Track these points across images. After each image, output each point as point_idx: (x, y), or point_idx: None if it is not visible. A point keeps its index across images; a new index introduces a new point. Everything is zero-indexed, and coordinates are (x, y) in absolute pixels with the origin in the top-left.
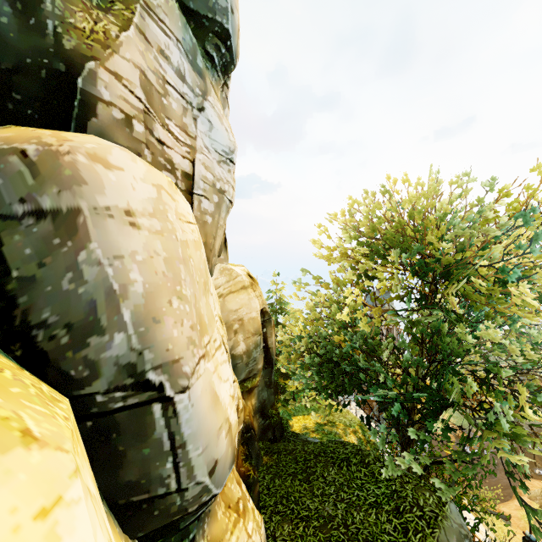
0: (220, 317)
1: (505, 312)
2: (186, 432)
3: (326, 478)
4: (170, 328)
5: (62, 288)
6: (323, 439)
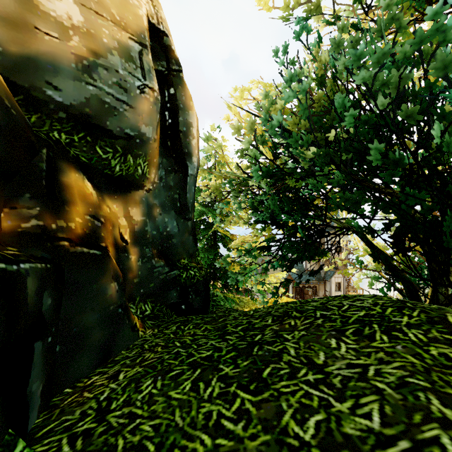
0: None
1: None
2: None
3: (325, 370)
4: None
5: None
6: None
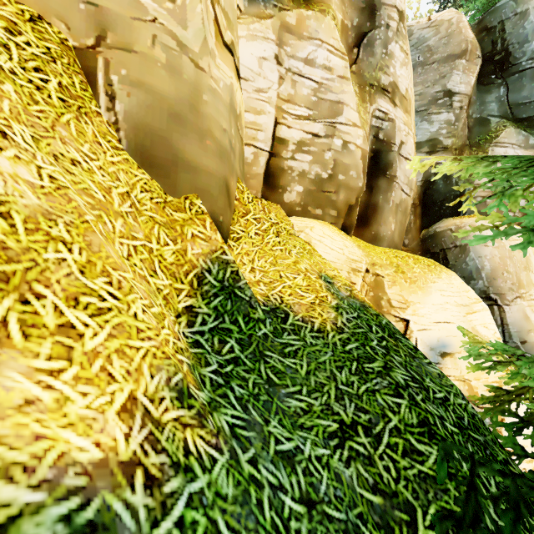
0: None
1: None
2: (507, 321)
3: None
4: (500, 282)
5: (462, 267)
6: None
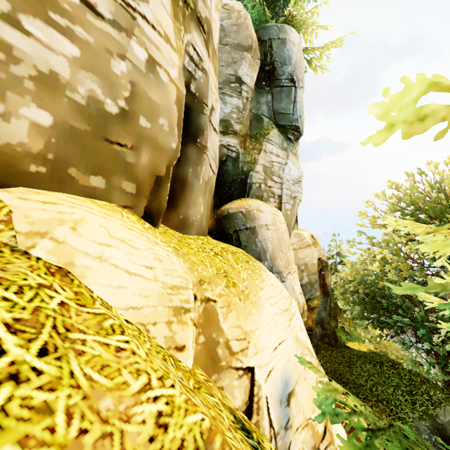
0: (294, 261)
1: None
2: None
3: (363, 368)
4: (279, 261)
5: (253, 248)
6: None
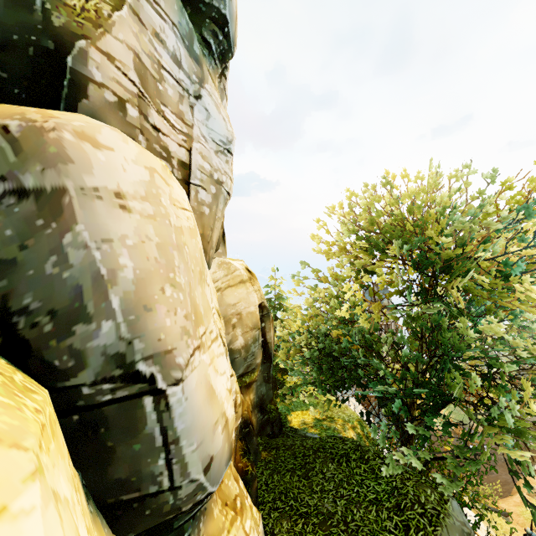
0: (218, 310)
1: (505, 307)
2: (180, 427)
3: (325, 474)
4: (163, 316)
5: (45, 272)
6: (322, 434)
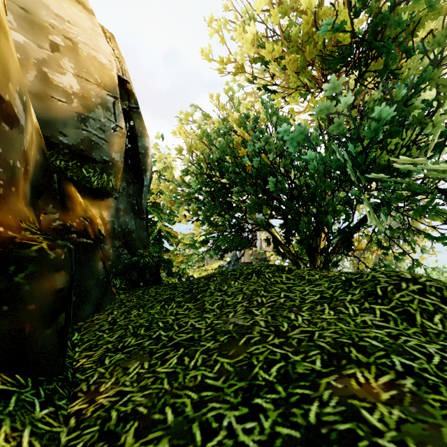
0: None
1: None
2: None
3: (226, 291)
4: None
5: None
6: None
